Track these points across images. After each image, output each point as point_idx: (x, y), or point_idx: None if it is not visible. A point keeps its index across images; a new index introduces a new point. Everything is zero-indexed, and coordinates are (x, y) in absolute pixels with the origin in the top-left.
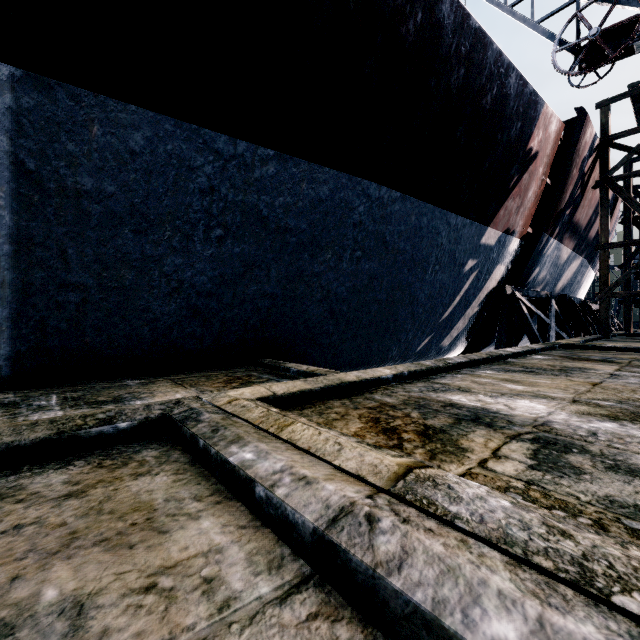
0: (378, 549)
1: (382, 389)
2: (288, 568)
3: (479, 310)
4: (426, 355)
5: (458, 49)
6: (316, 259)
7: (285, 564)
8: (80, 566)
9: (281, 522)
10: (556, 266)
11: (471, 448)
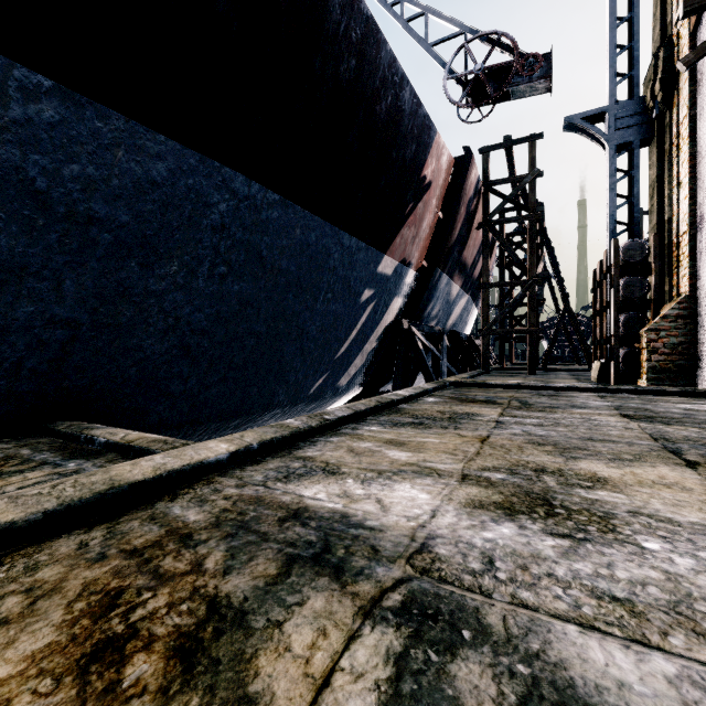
0: None
1: (201, 484)
2: None
3: (378, 345)
4: (321, 397)
5: (348, 33)
6: (152, 271)
7: None
8: None
9: None
10: (448, 302)
11: (270, 693)
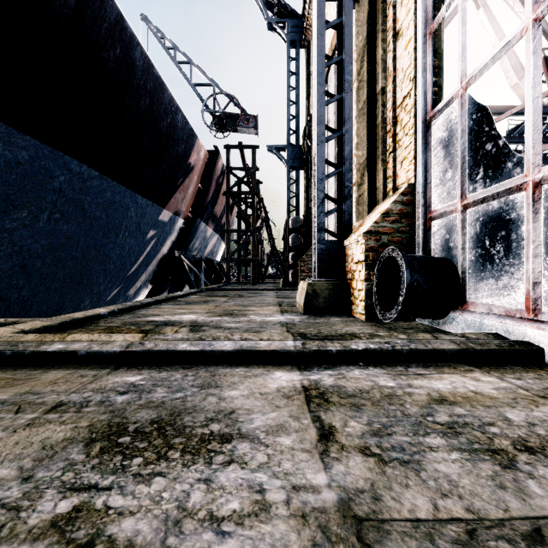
0: (147, 347)
1: (103, 321)
2: (111, 367)
3: (157, 267)
4: (115, 303)
5: (146, 84)
6: (9, 216)
7: (109, 367)
8: (3, 392)
9: (100, 358)
10: (205, 239)
11: (166, 332)
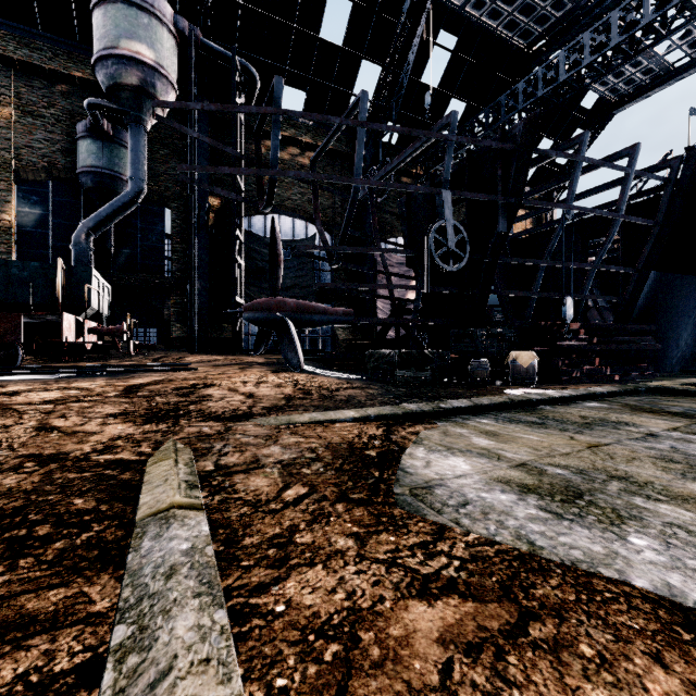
0: None
1: None
2: None
3: None
4: None
5: None
6: None
7: None
8: None
9: None
10: None
11: None
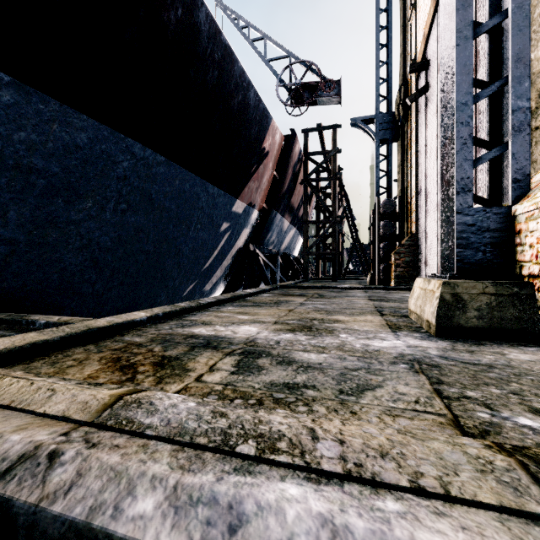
0: (50, 483)
1: (135, 331)
2: None
3: (232, 262)
4: (192, 298)
5: (213, 54)
6: (73, 206)
7: None
8: None
9: None
10: (281, 233)
11: (195, 368)
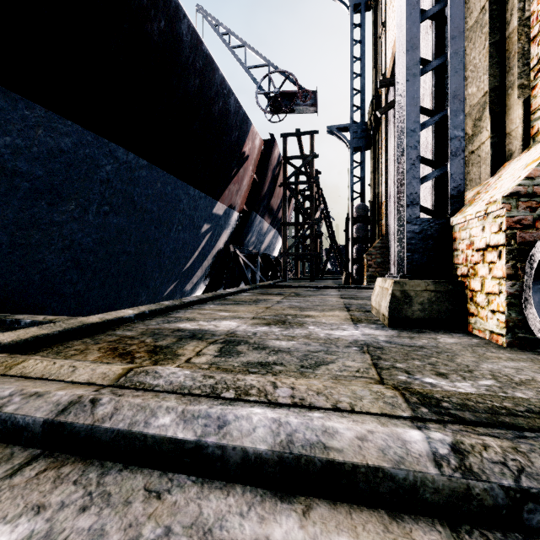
0: (97, 414)
1: (125, 326)
2: (18, 457)
3: (213, 262)
4: (172, 298)
5: (194, 63)
6: (56, 208)
7: (15, 456)
8: None
9: (11, 431)
10: (261, 234)
11: (184, 353)
